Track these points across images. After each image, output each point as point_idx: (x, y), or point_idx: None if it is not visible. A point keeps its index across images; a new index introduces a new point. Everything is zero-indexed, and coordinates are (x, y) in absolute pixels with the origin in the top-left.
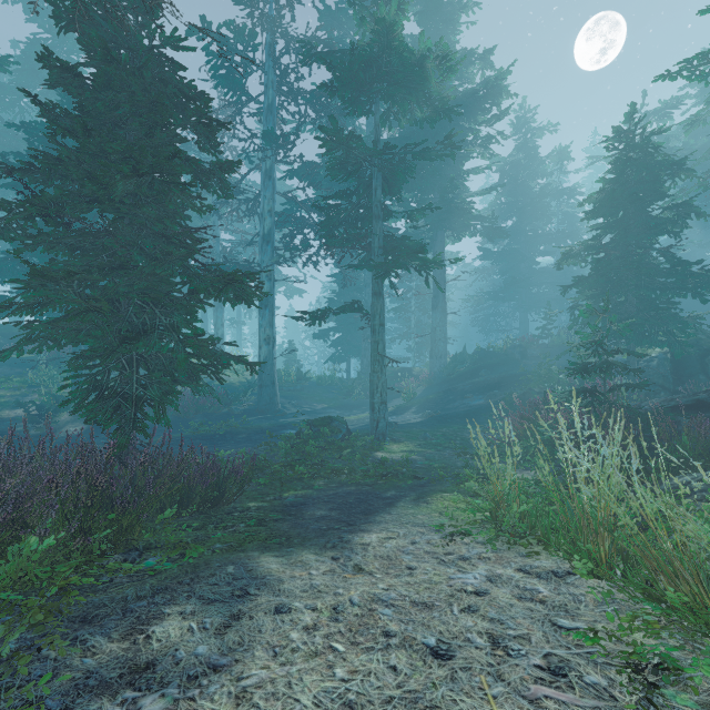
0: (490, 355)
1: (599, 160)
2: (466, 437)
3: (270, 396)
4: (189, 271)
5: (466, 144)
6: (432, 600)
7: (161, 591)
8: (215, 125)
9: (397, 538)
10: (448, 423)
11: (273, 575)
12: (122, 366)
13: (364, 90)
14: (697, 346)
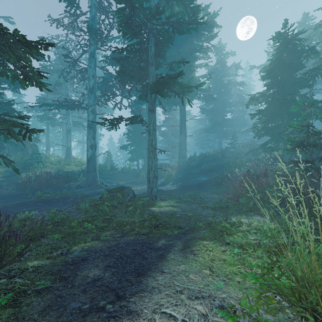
0: (207, 156)
1: (254, 67)
2: (202, 197)
3: (93, 177)
4: None
5: (196, 51)
6: None
7: None
8: None
9: None
10: (190, 189)
11: None
12: None
13: None
14: None
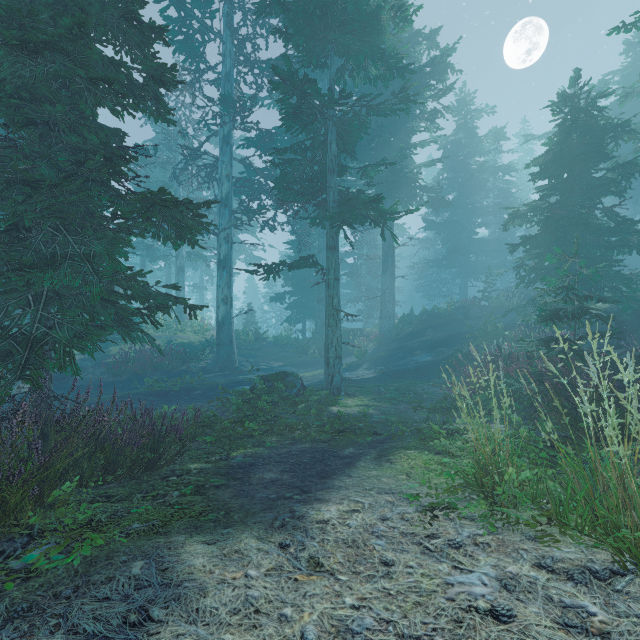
0: (436, 316)
1: (533, 138)
2: (419, 391)
3: (227, 354)
4: (112, 193)
5: (414, 118)
6: (430, 633)
7: (20, 616)
8: (149, 31)
9: (362, 512)
10: (400, 378)
11: (194, 579)
12: (26, 304)
13: (319, 39)
14: (636, 303)
